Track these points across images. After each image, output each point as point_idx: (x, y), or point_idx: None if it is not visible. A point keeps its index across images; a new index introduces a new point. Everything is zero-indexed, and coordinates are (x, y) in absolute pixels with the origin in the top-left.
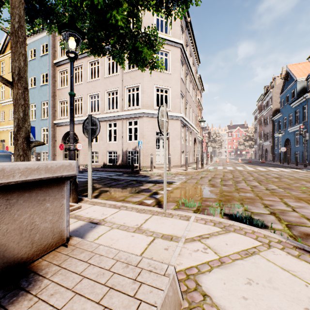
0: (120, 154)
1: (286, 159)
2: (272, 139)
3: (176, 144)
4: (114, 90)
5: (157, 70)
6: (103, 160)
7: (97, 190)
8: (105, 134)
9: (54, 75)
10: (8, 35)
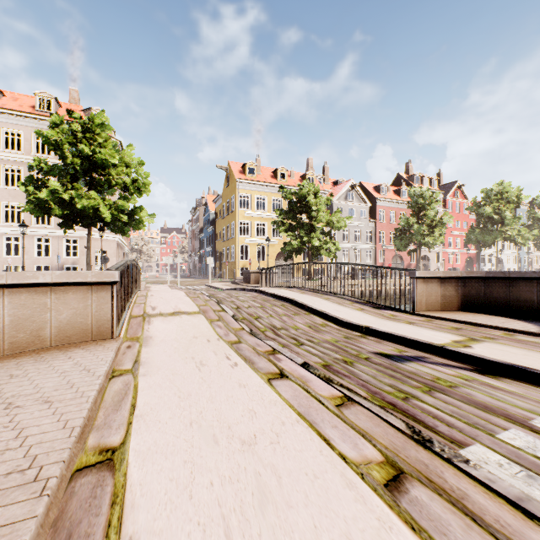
0: (55, 269)
1: (207, 273)
2: (200, 255)
3: (113, 260)
4: None
5: None
6: None
7: None
8: (32, 248)
9: None
10: None
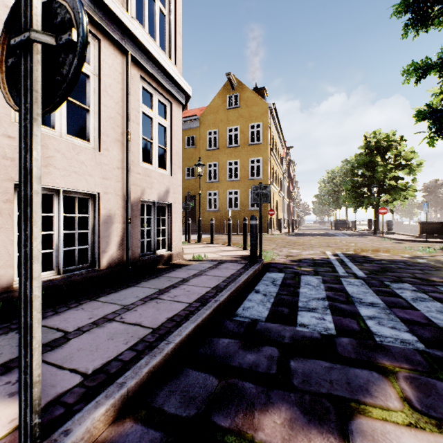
0: (115, 212)
1: None
2: None
3: None
4: None
5: None
6: None
7: None
8: None
9: None
10: None
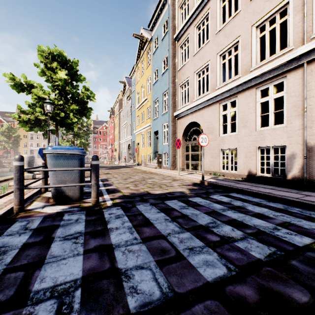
0: (296, 153)
1: None
2: None
3: None
4: (276, 9)
5: None
6: (248, 165)
7: None
8: (252, 113)
9: (175, 54)
10: (140, 40)
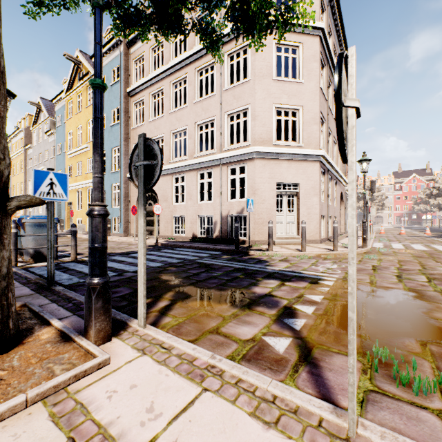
0: (217, 220)
1: None
2: None
3: (312, 203)
4: (208, 120)
5: (278, 79)
6: (193, 229)
7: (170, 292)
8: (195, 190)
9: (128, 109)
10: (75, 64)
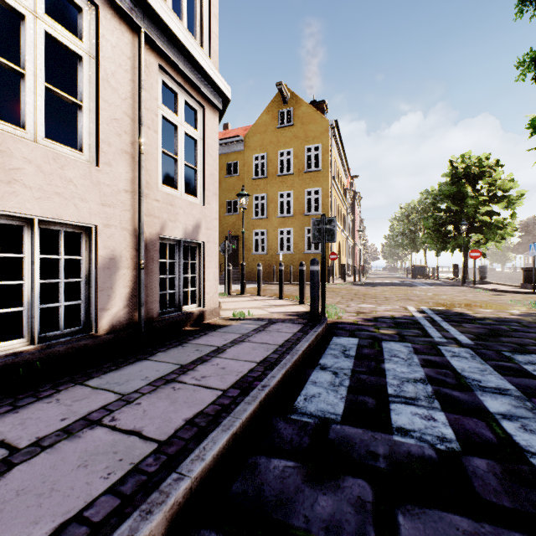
0: (122, 254)
1: None
2: None
3: None
4: None
5: None
6: None
7: None
8: None
9: None
10: None
